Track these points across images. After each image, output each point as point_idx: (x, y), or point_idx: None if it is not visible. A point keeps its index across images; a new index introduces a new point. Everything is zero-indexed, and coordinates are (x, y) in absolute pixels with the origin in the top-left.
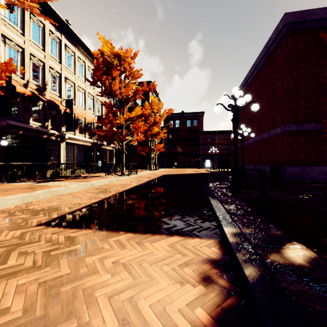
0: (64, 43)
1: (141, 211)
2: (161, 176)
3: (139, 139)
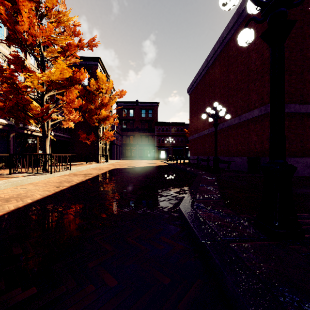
0: None
1: None
2: (106, 171)
3: (73, 118)
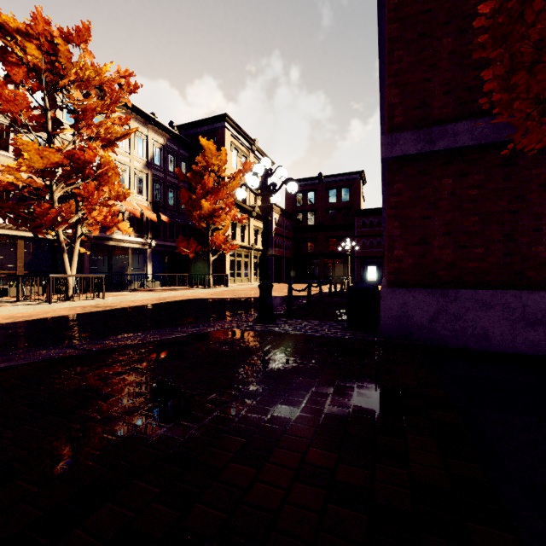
0: None
1: None
2: (154, 303)
3: (103, 221)
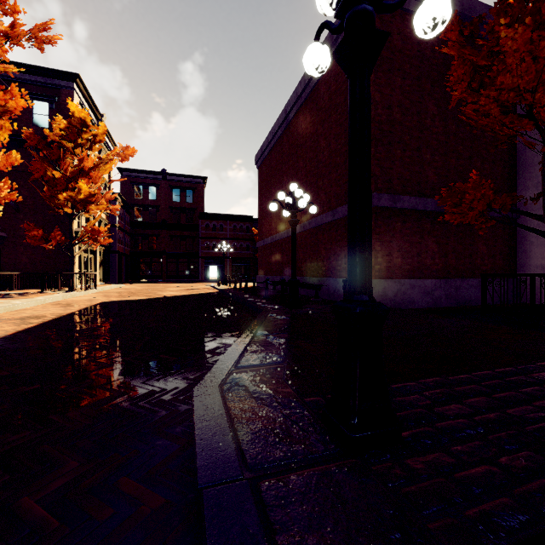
0: None
1: None
2: (82, 309)
3: None
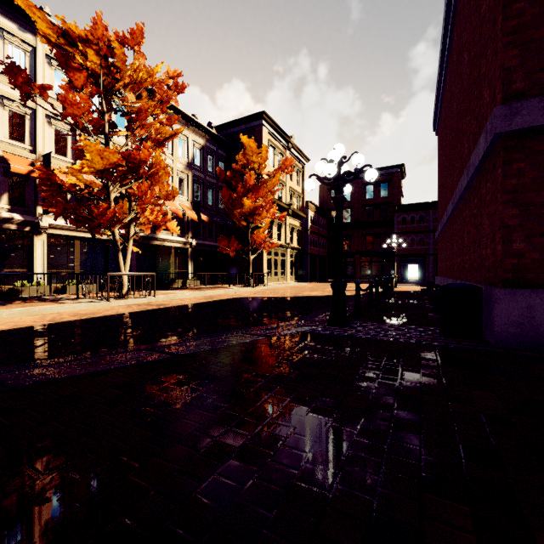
0: (43, 53)
1: None
2: (203, 301)
3: (154, 220)
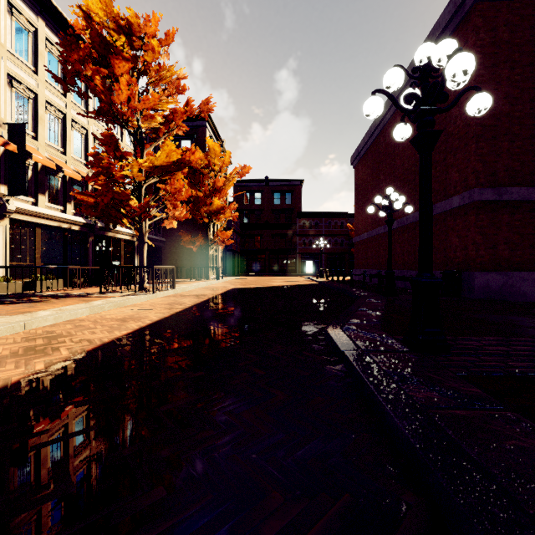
0: None
1: (51, 530)
2: (225, 291)
3: (178, 216)
